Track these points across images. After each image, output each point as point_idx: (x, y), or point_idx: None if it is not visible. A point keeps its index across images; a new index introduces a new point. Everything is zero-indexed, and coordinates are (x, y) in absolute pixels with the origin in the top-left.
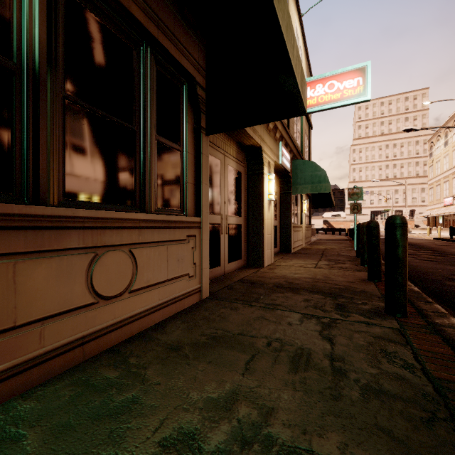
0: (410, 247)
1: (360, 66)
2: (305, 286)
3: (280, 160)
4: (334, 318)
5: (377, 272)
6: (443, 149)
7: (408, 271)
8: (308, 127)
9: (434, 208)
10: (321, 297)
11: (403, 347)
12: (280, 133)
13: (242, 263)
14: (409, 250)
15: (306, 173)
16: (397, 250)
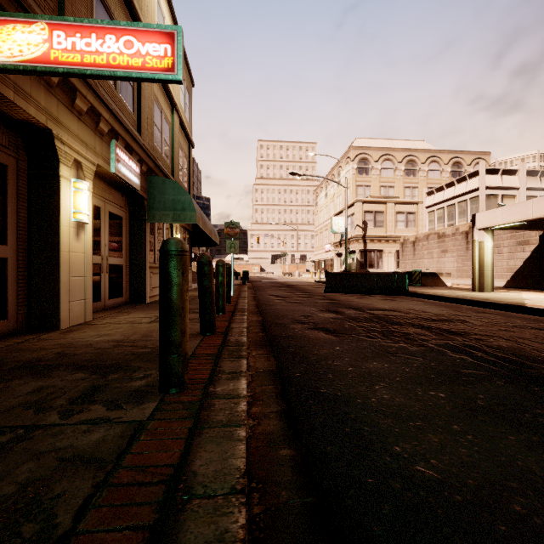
0: (291, 289)
1: (168, 28)
2: (85, 357)
3: (113, 166)
4: (40, 424)
5: (209, 322)
6: (325, 200)
7: (267, 316)
8: (189, 144)
9: (319, 254)
10: (83, 377)
11: (97, 471)
12: (110, 125)
13: (11, 327)
14: (287, 293)
15: (166, 195)
16: (168, 291)
